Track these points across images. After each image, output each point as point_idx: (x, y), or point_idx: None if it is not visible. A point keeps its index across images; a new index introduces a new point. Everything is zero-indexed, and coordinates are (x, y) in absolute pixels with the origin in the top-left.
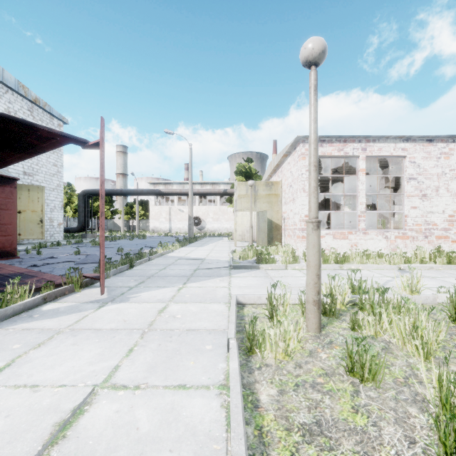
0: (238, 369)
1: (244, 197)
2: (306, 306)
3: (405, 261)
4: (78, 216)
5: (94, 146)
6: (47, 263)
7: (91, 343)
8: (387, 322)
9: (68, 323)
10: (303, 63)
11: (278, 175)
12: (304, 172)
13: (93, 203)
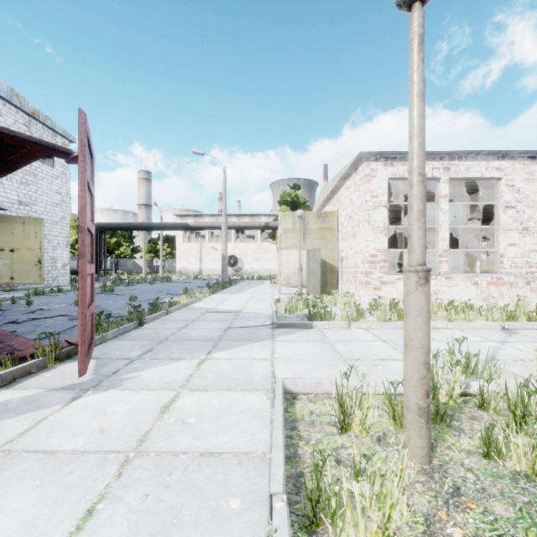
0: None
1: (291, 232)
2: (405, 414)
3: (507, 317)
4: None
5: None
6: (32, 318)
7: (24, 491)
8: None
9: (7, 437)
10: None
11: (333, 204)
12: (369, 198)
13: (109, 239)
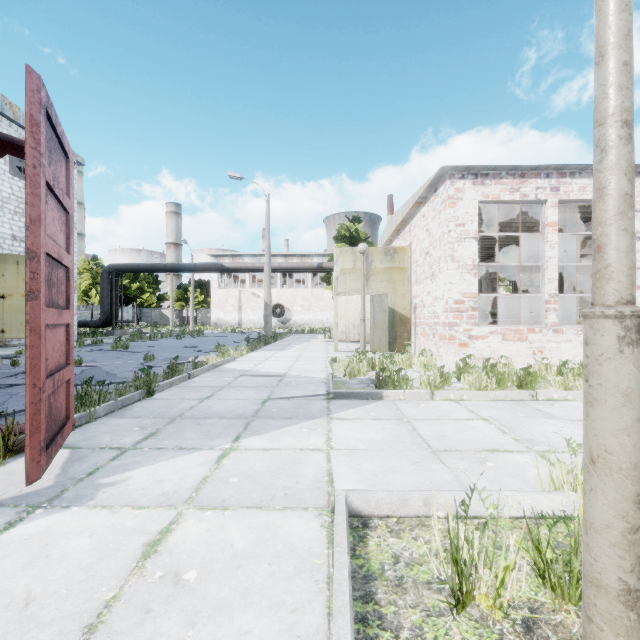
0: None
1: (350, 273)
2: (591, 596)
3: None
4: (101, 303)
5: None
6: (9, 384)
7: None
8: None
9: None
10: None
11: (403, 238)
12: (453, 227)
13: (130, 284)
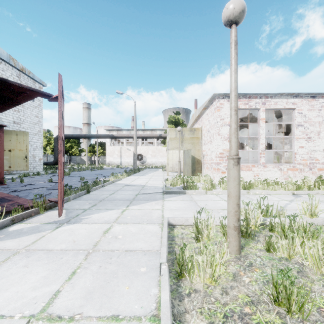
0: (169, 301)
1: (174, 139)
2: (228, 230)
3: (296, 188)
4: (54, 153)
5: (57, 99)
6: (25, 189)
7: (40, 265)
8: (300, 246)
9: (26, 244)
10: (225, 22)
11: (199, 123)
12: (219, 120)
13: (66, 144)
